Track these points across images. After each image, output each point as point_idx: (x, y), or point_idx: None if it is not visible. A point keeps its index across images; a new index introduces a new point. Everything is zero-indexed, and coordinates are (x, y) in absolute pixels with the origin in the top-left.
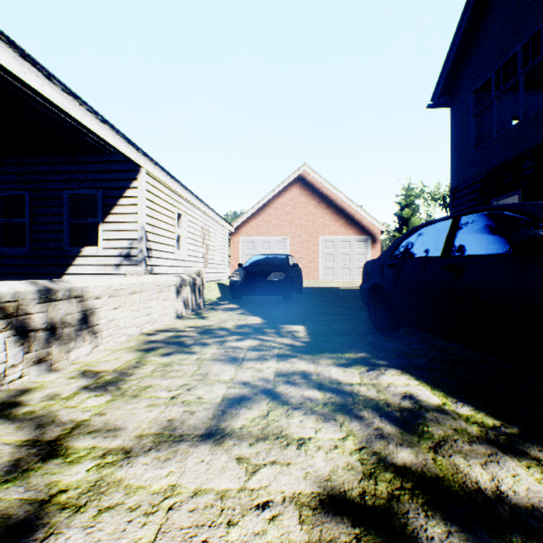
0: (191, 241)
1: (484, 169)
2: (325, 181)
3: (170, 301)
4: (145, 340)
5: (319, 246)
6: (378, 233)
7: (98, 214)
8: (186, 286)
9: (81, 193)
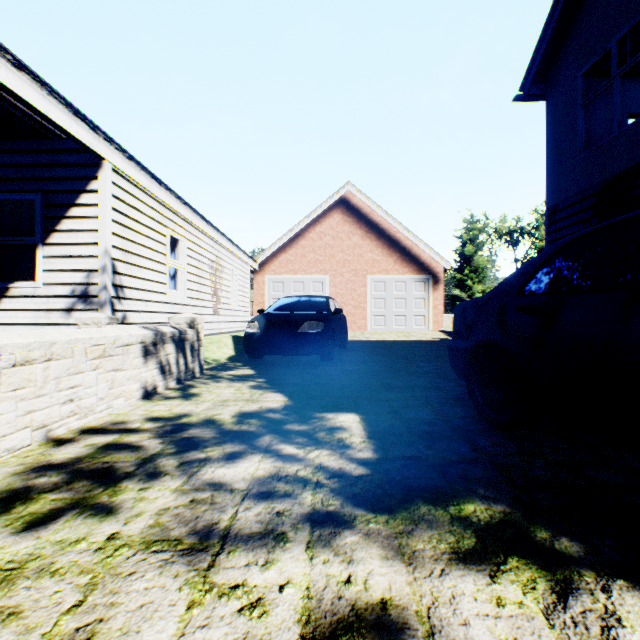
0: (193, 277)
1: (599, 178)
2: (374, 205)
3: (128, 371)
4: (37, 463)
5: (367, 288)
6: (441, 272)
7: (36, 231)
8: (165, 343)
9: (9, 198)
